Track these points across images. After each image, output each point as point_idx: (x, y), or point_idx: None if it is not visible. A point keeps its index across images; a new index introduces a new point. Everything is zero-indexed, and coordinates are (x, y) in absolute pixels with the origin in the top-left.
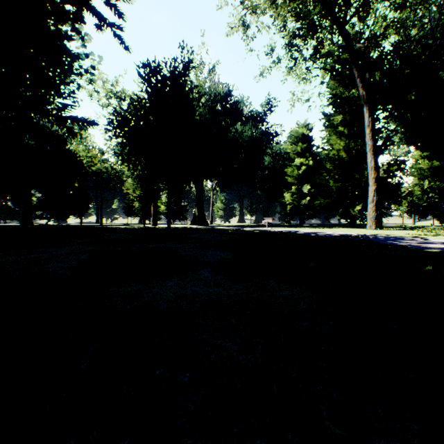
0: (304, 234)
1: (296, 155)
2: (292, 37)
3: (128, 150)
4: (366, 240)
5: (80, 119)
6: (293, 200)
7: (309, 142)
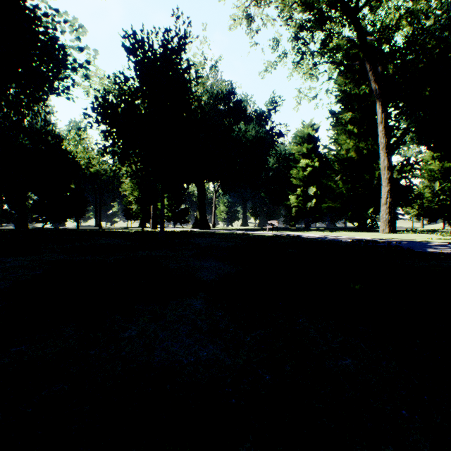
0: (316, 239)
1: (301, 156)
2: (299, 28)
3: (112, 139)
4: (394, 246)
5: None
6: (298, 202)
7: (314, 143)
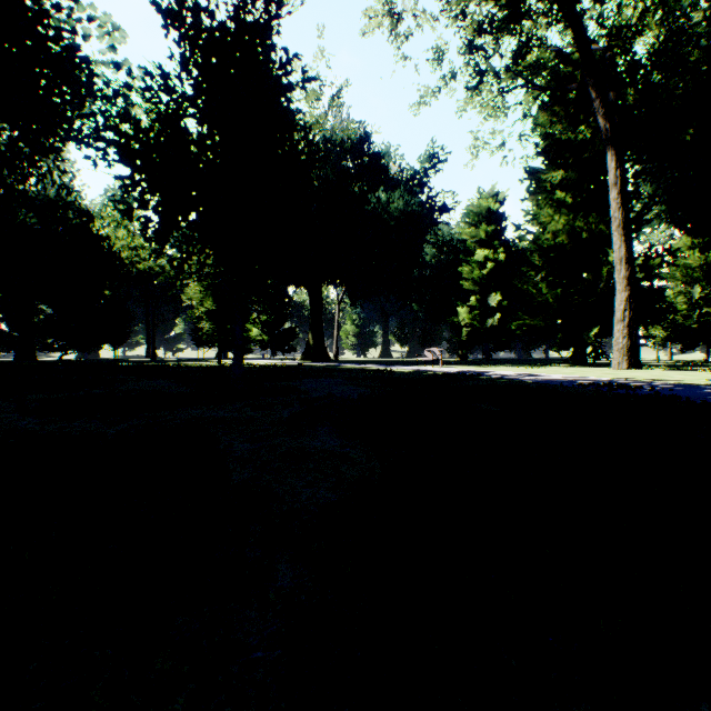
0: (514, 380)
1: (477, 245)
2: (477, 29)
3: (140, 193)
4: (674, 397)
5: None
6: (472, 319)
7: (498, 223)
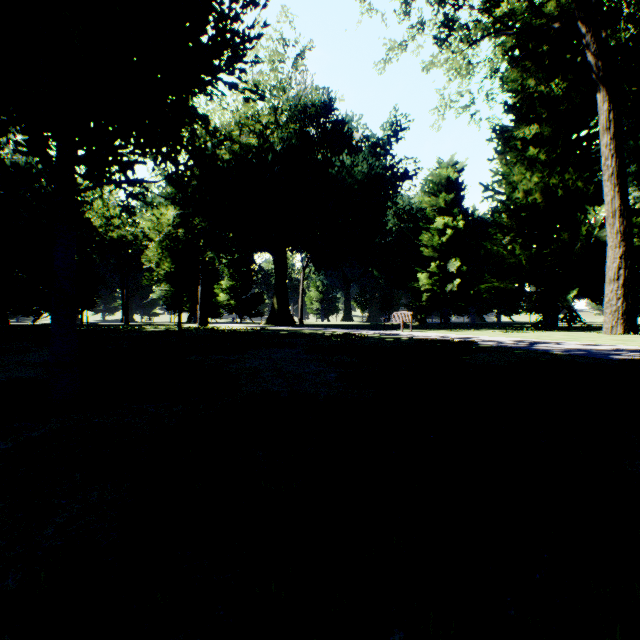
0: (535, 351)
1: (437, 213)
2: None
3: None
4: None
5: None
6: (432, 284)
7: (457, 191)
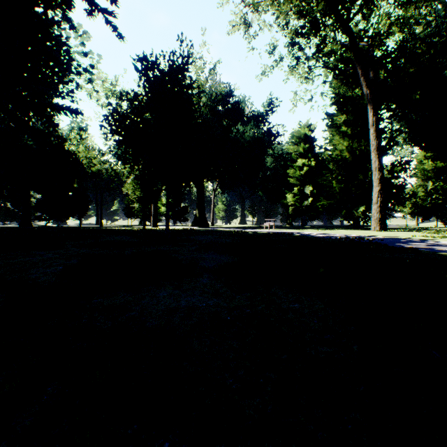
0: (308, 236)
1: (298, 156)
2: (294, 35)
3: (125, 148)
4: (374, 242)
5: (61, 107)
6: (295, 201)
7: (311, 143)
